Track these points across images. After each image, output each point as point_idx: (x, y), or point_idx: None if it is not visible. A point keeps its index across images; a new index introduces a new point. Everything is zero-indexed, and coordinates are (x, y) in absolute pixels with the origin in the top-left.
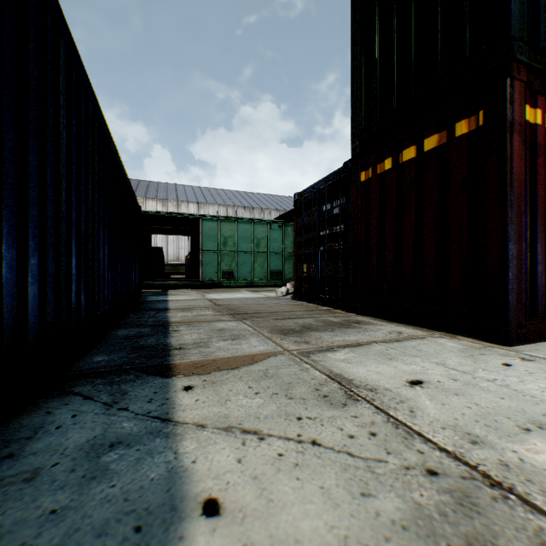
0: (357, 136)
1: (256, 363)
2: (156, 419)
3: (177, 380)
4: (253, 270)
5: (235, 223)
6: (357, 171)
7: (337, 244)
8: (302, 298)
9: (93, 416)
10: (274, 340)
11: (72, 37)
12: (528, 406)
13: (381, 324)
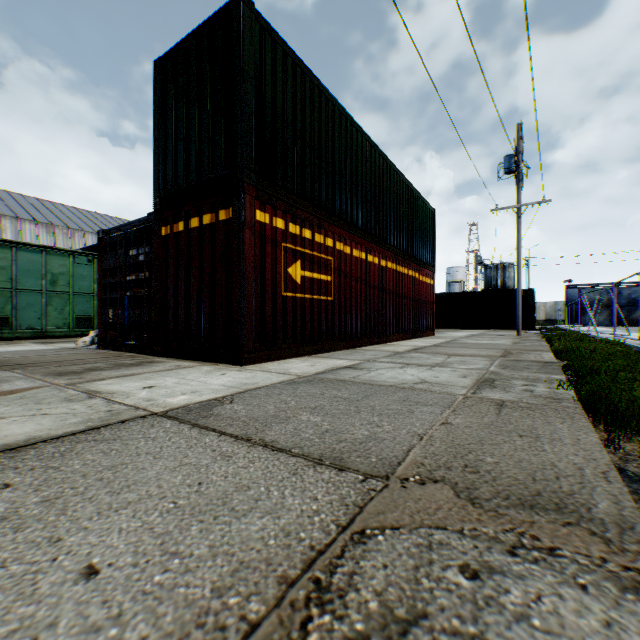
0: (158, 193)
1: (16, 393)
2: None
3: None
4: (47, 316)
5: (12, 249)
6: (159, 225)
7: (143, 290)
8: (109, 346)
9: None
10: (46, 380)
11: None
12: (202, 387)
13: (172, 362)
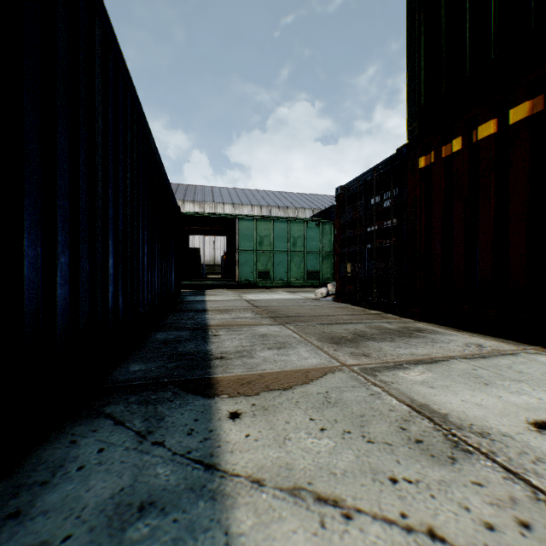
0: (414, 117)
1: (311, 381)
2: (198, 464)
3: (220, 401)
4: (290, 270)
5: (270, 222)
6: (414, 157)
7: (388, 241)
8: (345, 300)
9: (122, 453)
10: (326, 351)
11: (108, 18)
12: None
13: (450, 333)
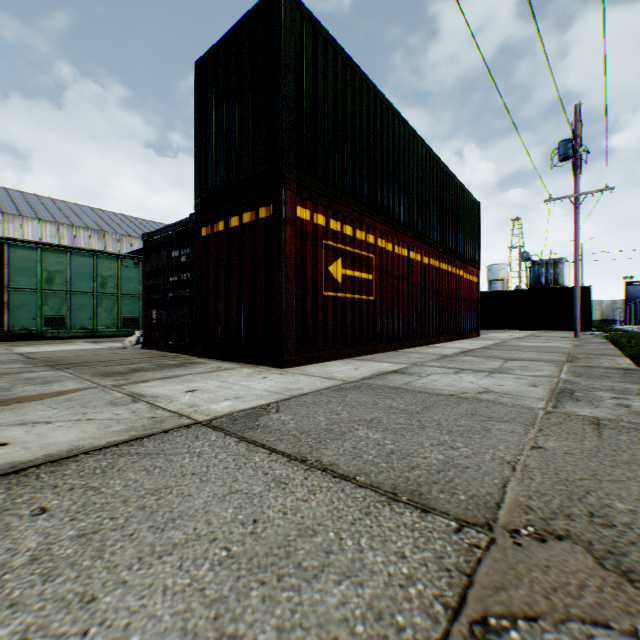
0: (199, 194)
1: (65, 395)
2: None
3: None
4: (97, 316)
5: (67, 254)
6: (199, 226)
7: (184, 291)
8: (152, 346)
9: None
10: (93, 381)
11: None
12: (244, 392)
13: (212, 363)
